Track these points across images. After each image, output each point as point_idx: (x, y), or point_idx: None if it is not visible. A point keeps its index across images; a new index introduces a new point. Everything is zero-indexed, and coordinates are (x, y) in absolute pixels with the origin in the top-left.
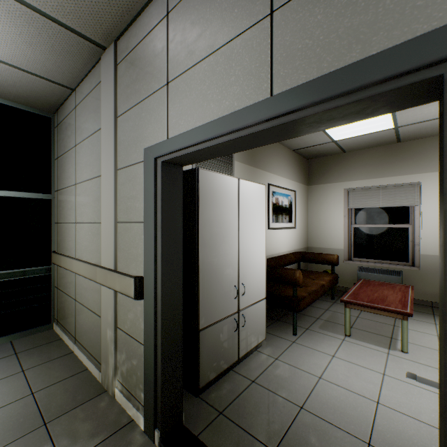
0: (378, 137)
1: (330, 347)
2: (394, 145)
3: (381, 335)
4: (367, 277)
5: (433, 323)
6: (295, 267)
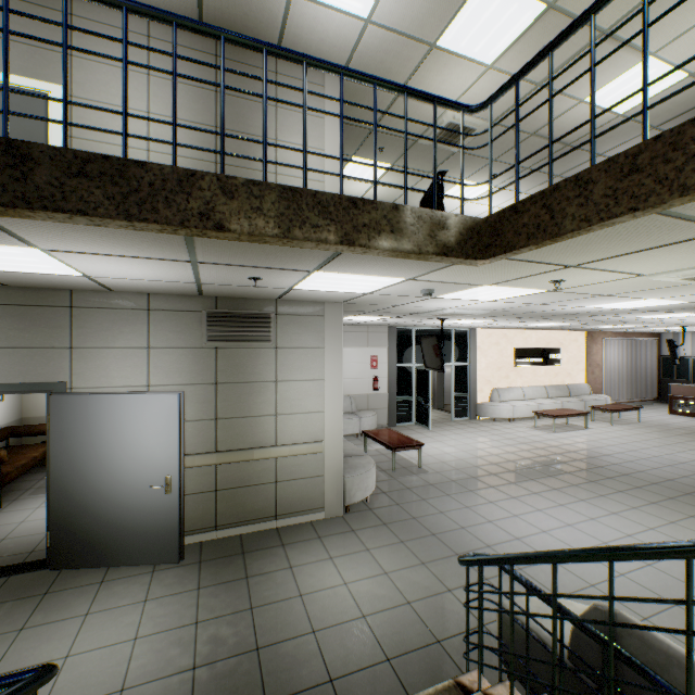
0: None
1: (37, 504)
2: None
3: None
4: None
5: None
6: (4, 445)
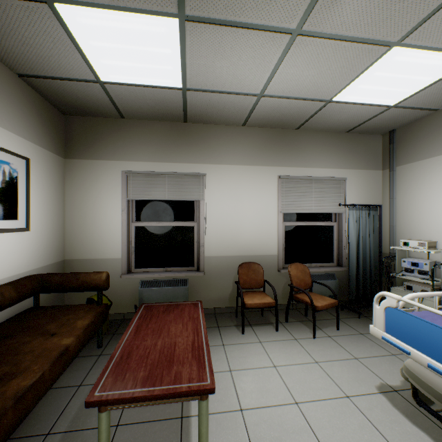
0: (165, 101)
1: None
2: (181, 124)
3: (168, 419)
4: (151, 294)
5: (221, 343)
6: (30, 305)
